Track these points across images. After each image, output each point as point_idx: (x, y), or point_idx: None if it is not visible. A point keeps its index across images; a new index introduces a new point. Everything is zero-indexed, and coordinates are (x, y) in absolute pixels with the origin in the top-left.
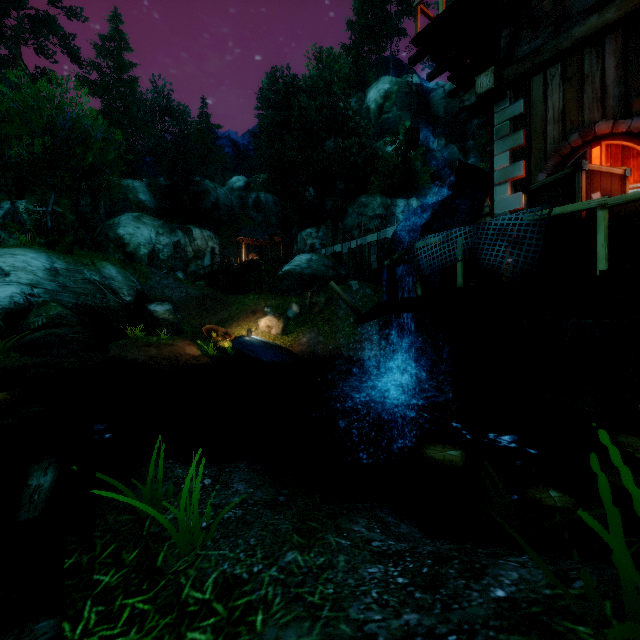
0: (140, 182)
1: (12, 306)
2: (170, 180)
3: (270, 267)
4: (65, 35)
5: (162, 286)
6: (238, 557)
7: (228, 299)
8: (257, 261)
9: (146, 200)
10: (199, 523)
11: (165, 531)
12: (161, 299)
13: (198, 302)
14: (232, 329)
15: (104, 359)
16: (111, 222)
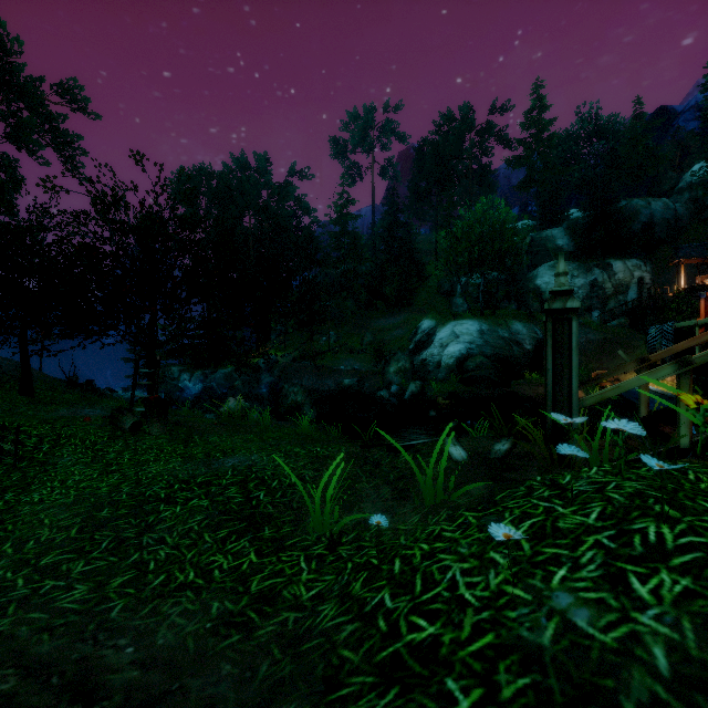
0: (558, 229)
1: (460, 356)
2: (587, 218)
3: (685, 305)
4: (498, 131)
5: None
6: None
7: (634, 342)
8: (700, 287)
9: (563, 244)
10: None
11: None
12: None
13: (598, 347)
14: (625, 375)
15: (504, 392)
16: (530, 275)
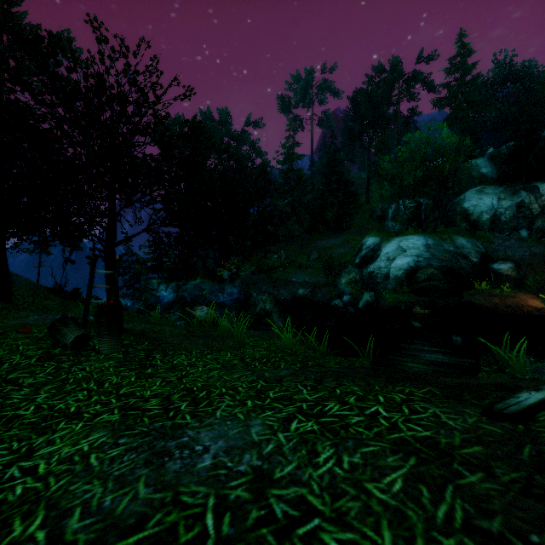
0: (481, 159)
1: (408, 268)
2: (512, 147)
3: None
4: (424, 77)
5: (504, 248)
6: (541, 377)
7: None
8: None
9: (487, 172)
10: (525, 368)
11: (508, 366)
12: (503, 259)
13: (543, 259)
14: None
15: (460, 302)
16: (457, 199)
